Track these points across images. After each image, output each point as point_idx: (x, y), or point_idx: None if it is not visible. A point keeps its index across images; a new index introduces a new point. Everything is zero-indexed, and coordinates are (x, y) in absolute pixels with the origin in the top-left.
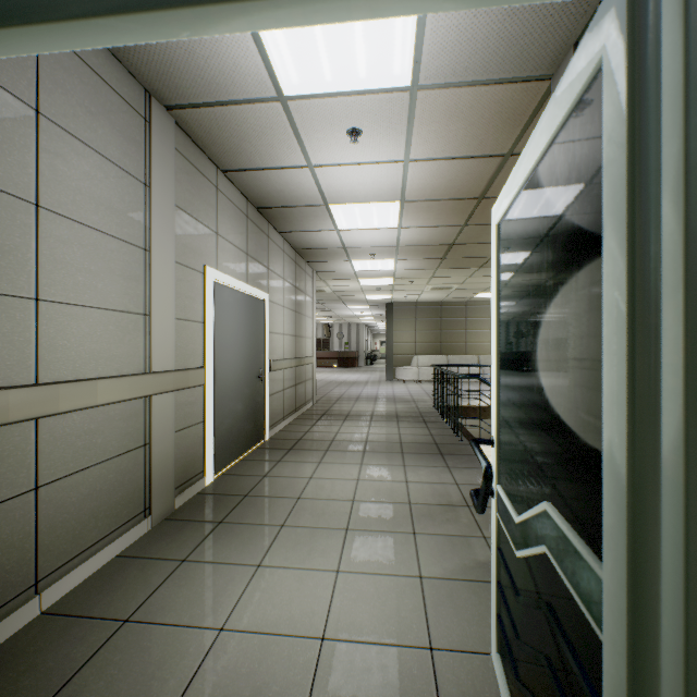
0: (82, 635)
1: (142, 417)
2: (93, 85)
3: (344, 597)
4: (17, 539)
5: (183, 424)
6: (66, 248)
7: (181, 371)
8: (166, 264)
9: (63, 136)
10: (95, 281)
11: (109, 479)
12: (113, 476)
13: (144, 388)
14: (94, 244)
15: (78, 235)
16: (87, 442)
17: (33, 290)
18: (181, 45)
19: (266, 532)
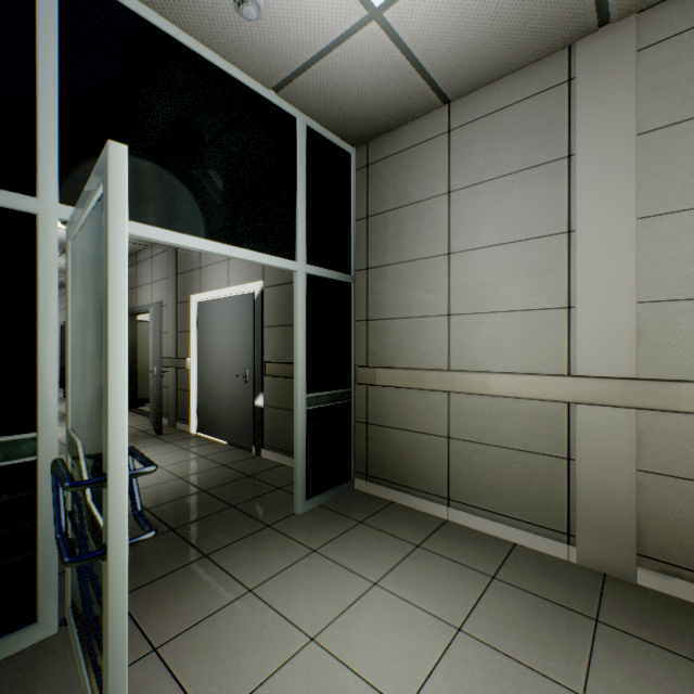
0: (414, 531)
1: (562, 425)
2: (493, 126)
3: (349, 687)
4: (437, 462)
5: (676, 468)
6: (470, 273)
7: (647, 382)
8: (609, 233)
9: (467, 193)
10: (495, 290)
11: (512, 467)
12: (517, 467)
13: (554, 391)
14: (494, 259)
15: (479, 259)
16: (488, 423)
17: (446, 309)
18: (486, 26)
19: (556, 662)
